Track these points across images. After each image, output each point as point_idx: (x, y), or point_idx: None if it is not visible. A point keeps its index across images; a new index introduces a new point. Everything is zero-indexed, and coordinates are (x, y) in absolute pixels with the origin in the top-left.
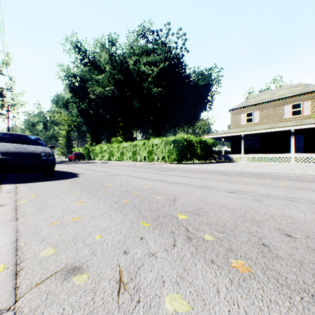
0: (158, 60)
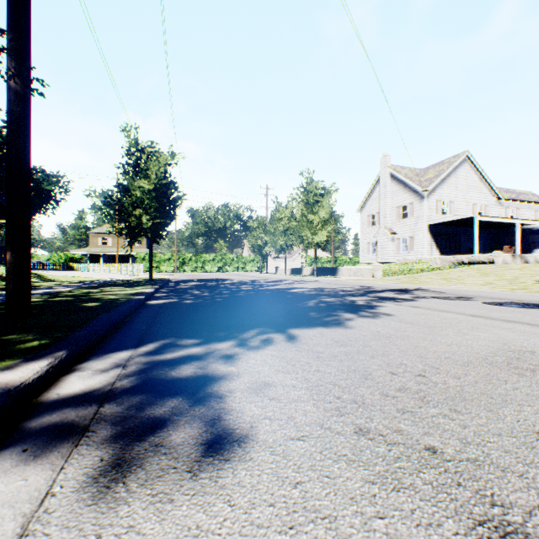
0: None
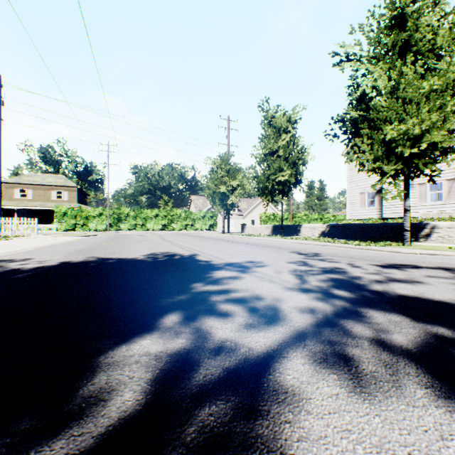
0: None
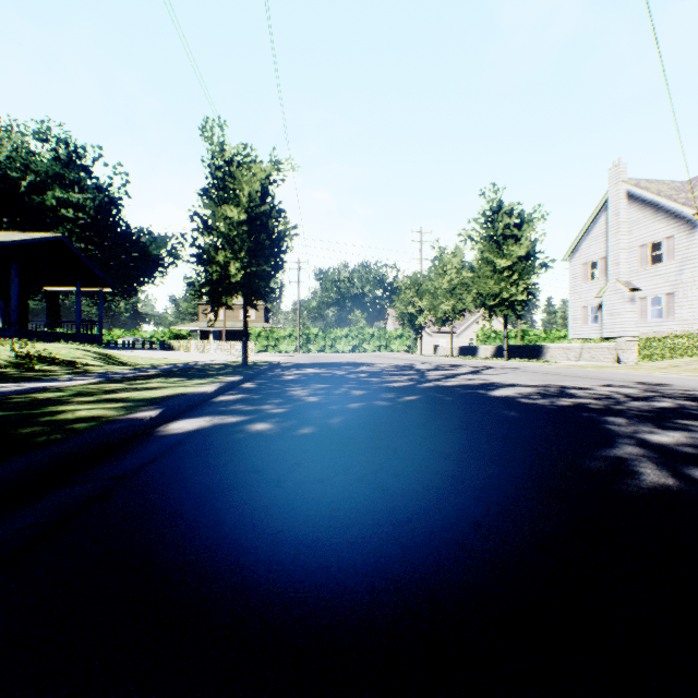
0: (90, 206)
